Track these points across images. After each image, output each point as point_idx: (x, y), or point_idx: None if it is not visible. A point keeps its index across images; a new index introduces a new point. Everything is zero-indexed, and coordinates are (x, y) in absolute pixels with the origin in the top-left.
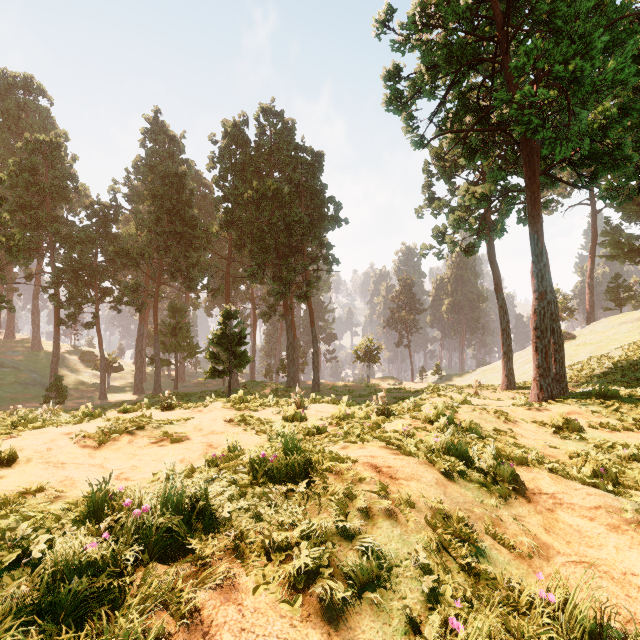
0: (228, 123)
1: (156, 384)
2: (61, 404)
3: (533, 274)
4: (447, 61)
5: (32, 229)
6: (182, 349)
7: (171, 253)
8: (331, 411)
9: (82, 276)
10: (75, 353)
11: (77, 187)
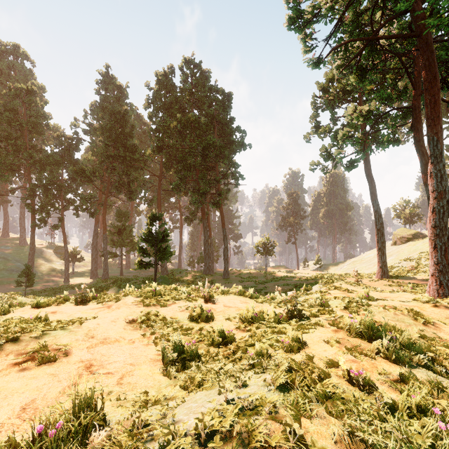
0: (159, 73)
1: (104, 271)
2: (30, 287)
3: (431, 174)
4: None
5: (12, 154)
6: (125, 245)
7: (116, 172)
8: (238, 306)
9: (50, 190)
10: (51, 247)
11: (48, 124)
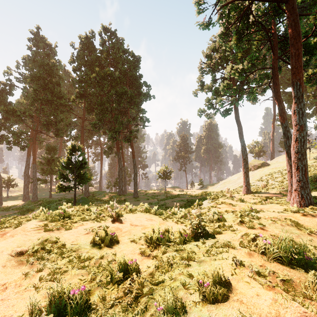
0: (82, 36)
1: (34, 195)
2: None
3: (295, 112)
4: None
5: None
6: (54, 173)
7: (45, 113)
8: (144, 224)
9: None
10: None
11: None
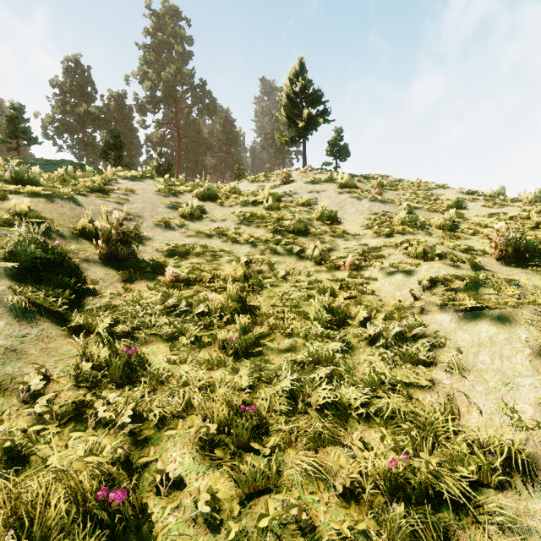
0: None
1: None
2: None
3: None
4: (65, 130)
5: None
6: None
7: None
8: None
9: None
10: None
11: None
